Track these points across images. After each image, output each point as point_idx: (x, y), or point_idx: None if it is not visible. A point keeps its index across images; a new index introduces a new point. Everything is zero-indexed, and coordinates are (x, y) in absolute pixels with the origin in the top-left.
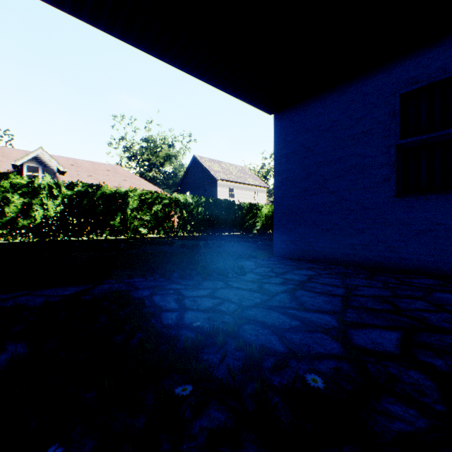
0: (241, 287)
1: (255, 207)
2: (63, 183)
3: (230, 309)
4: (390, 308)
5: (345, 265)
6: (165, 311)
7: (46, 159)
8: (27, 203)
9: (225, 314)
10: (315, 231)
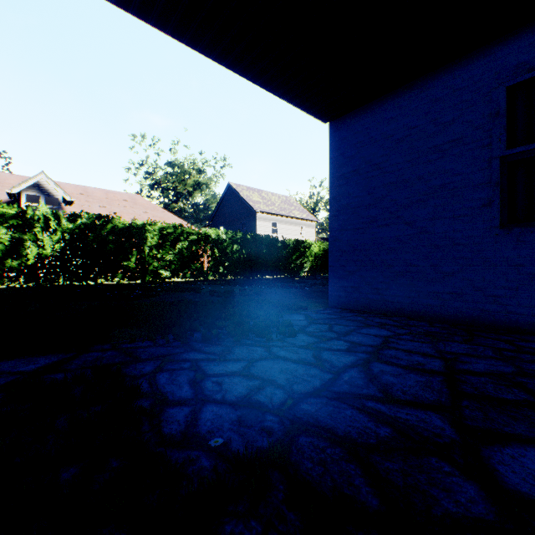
0: (289, 357)
1: (302, 244)
2: (63, 214)
3: (275, 401)
4: (528, 399)
5: (427, 321)
6: (171, 404)
7: (49, 186)
8: (17, 238)
9: (267, 411)
10: (385, 274)
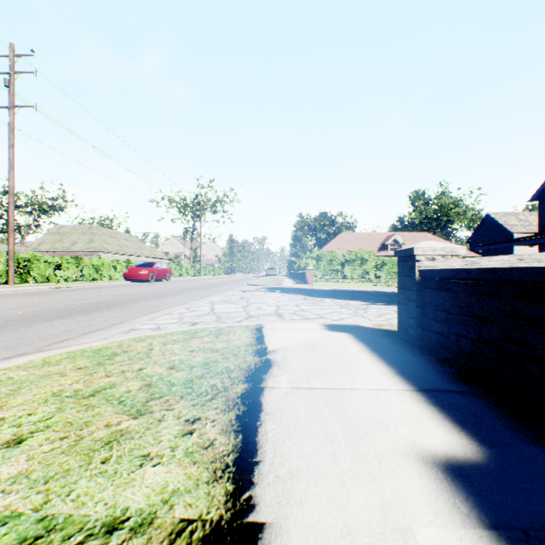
0: None
1: None
2: None
3: None
4: None
5: None
6: None
7: (397, 238)
8: None
9: None
10: None
